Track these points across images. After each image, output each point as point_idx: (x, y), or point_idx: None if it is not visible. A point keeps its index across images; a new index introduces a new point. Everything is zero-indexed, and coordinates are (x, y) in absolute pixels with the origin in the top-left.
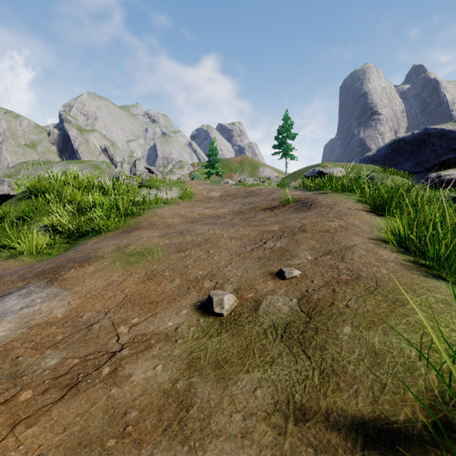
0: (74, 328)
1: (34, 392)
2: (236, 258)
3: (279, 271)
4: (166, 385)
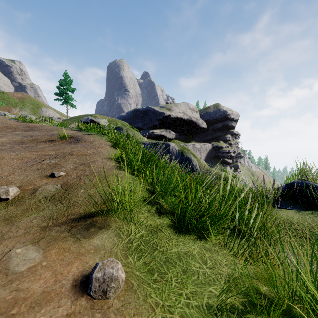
0: None
1: None
2: (19, 171)
3: (51, 174)
4: None
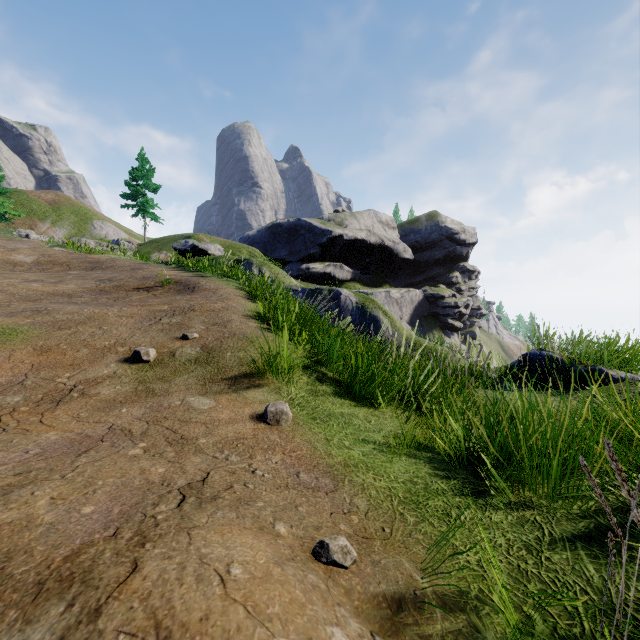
0: (2, 386)
1: (29, 407)
2: (139, 331)
3: (183, 336)
4: (131, 390)
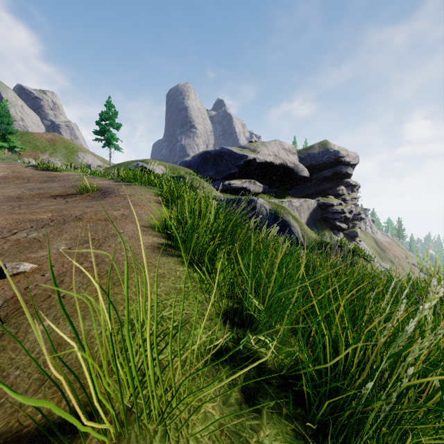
0: None
1: None
2: None
3: (1, 268)
4: None
